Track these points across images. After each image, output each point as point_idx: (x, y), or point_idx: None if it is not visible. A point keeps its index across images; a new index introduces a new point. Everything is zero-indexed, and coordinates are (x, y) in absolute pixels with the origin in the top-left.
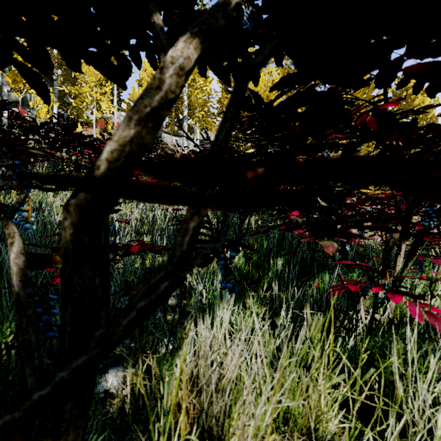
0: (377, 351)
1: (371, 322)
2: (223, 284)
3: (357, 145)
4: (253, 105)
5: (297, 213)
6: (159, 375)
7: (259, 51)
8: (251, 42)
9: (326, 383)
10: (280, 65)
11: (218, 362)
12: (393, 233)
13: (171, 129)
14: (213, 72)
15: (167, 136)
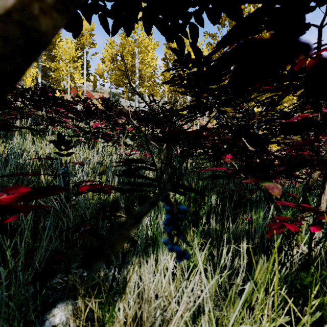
0: (315, 288)
1: (307, 259)
2: (169, 245)
3: (280, 98)
4: (193, 59)
5: (230, 157)
6: (102, 319)
7: (198, 11)
8: (192, 1)
9: (270, 325)
10: (218, 23)
11: (161, 305)
12: (312, 174)
13: (126, 95)
14: (157, 28)
15: (124, 100)
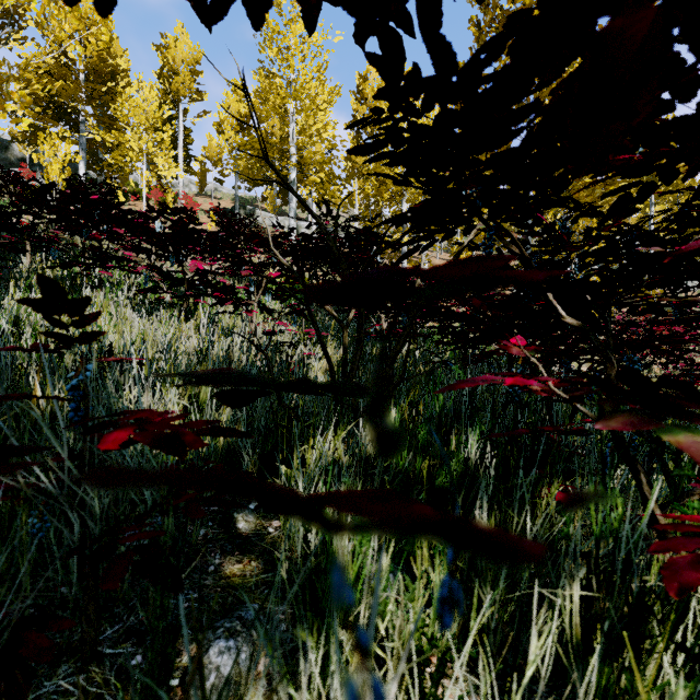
0: None
1: None
2: None
3: (646, 193)
4: (430, 79)
5: (522, 342)
6: None
7: None
8: None
9: None
10: None
11: None
12: None
13: (270, 203)
14: None
15: (265, 215)
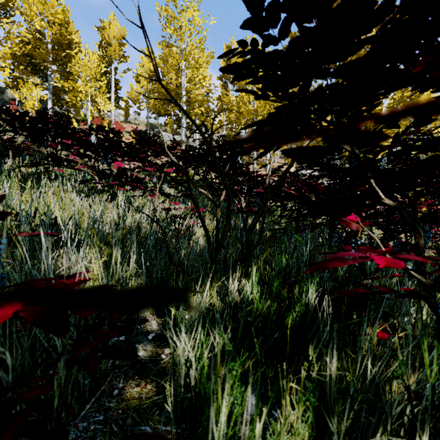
0: None
1: None
2: None
3: None
4: None
5: (357, 218)
6: None
7: None
8: None
9: None
10: None
11: None
12: None
13: (170, 127)
14: None
15: (166, 134)
